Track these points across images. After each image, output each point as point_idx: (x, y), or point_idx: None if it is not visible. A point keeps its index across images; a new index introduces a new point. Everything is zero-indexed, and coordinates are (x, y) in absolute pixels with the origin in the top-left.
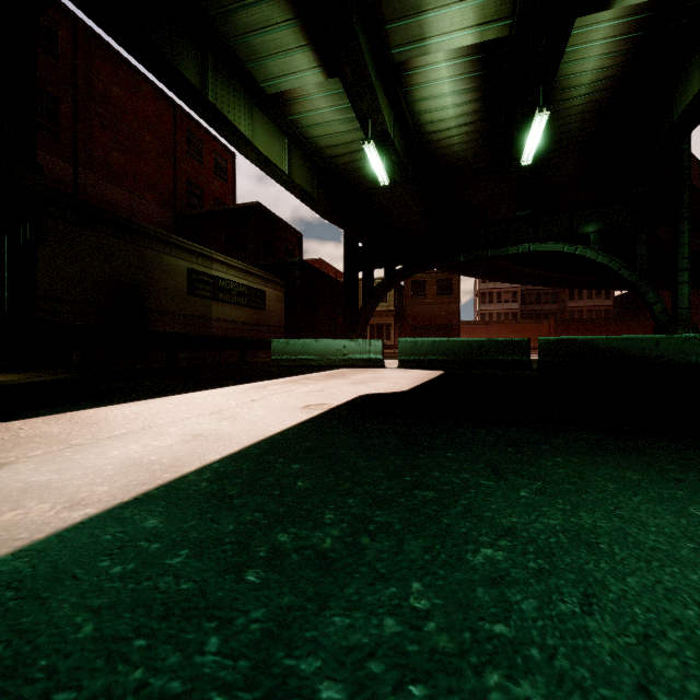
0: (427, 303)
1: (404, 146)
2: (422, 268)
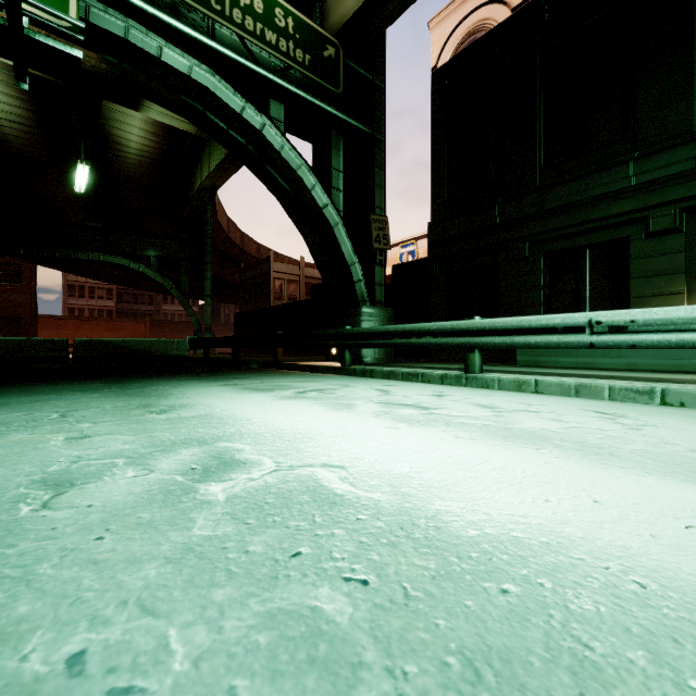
0: None
1: None
2: None
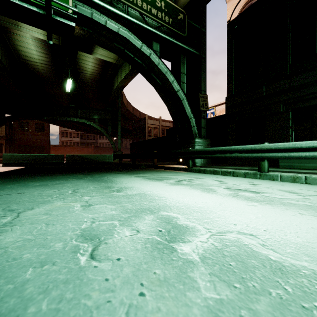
0: (29, 134)
1: (9, 59)
2: (23, 118)
